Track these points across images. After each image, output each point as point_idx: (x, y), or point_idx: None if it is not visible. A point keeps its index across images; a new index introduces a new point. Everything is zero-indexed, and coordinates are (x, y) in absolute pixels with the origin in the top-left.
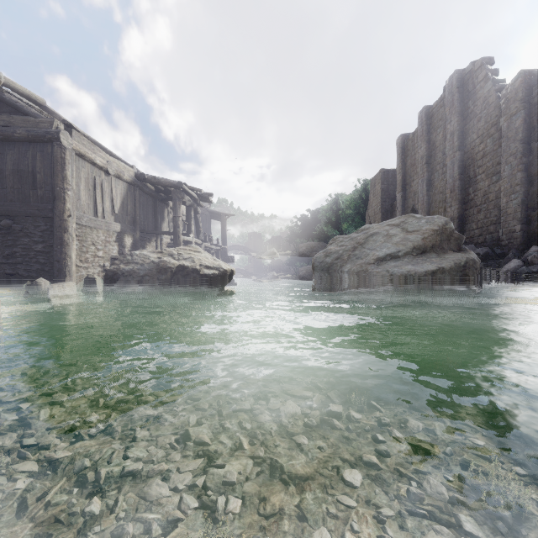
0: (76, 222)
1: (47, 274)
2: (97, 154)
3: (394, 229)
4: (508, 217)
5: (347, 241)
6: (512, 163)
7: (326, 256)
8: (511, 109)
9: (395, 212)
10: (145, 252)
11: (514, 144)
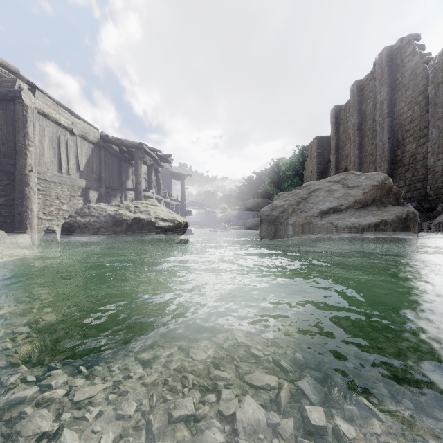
0: (39, 177)
1: (9, 226)
2: (61, 115)
3: (335, 185)
4: (435, 175)
5: (291, 196)
6: (439, 126)
7: (272, 210)
8: (439, 78)
9: (329, 172)
10: (103, 205)
11: (441, 109)
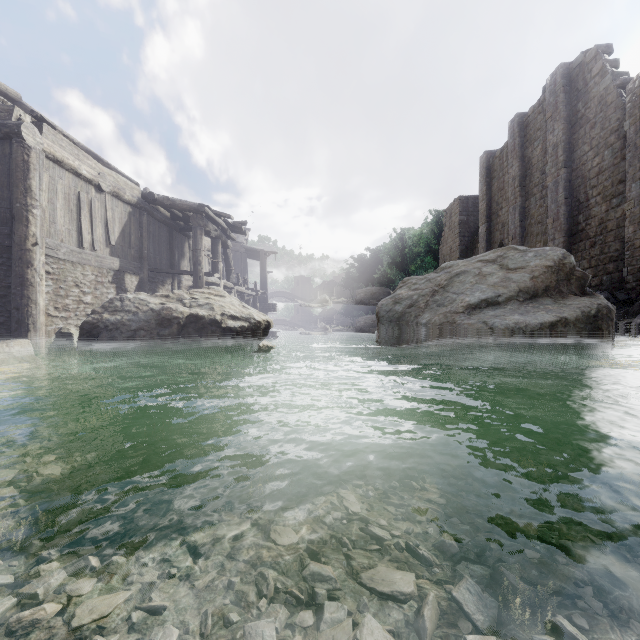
0: (49, 254)
1: (2, 327)
2: (83, 161)
3: (489, 267)
4: (636, 251)
5: (423, 283)
6: None
7: (395, 303)
8: None
9: (477, 249)
10: (143, 296)
11: None
